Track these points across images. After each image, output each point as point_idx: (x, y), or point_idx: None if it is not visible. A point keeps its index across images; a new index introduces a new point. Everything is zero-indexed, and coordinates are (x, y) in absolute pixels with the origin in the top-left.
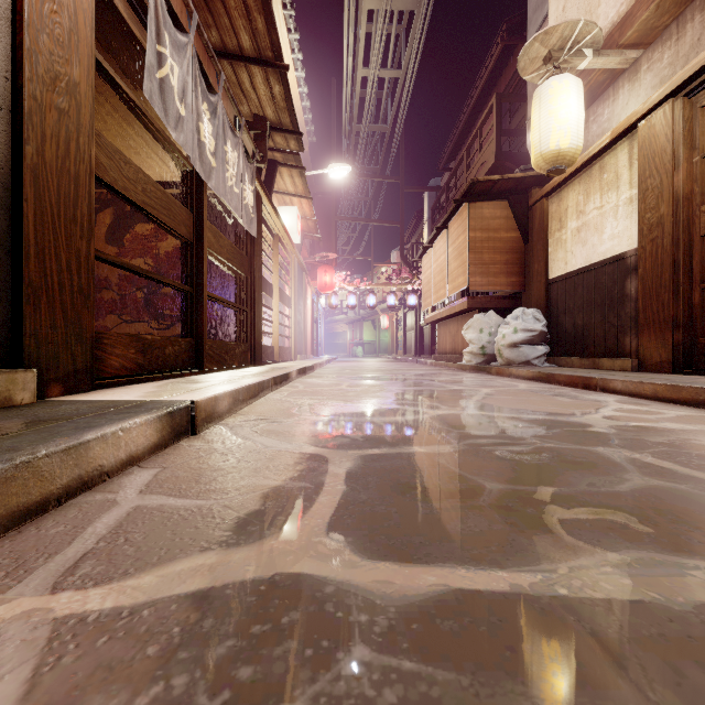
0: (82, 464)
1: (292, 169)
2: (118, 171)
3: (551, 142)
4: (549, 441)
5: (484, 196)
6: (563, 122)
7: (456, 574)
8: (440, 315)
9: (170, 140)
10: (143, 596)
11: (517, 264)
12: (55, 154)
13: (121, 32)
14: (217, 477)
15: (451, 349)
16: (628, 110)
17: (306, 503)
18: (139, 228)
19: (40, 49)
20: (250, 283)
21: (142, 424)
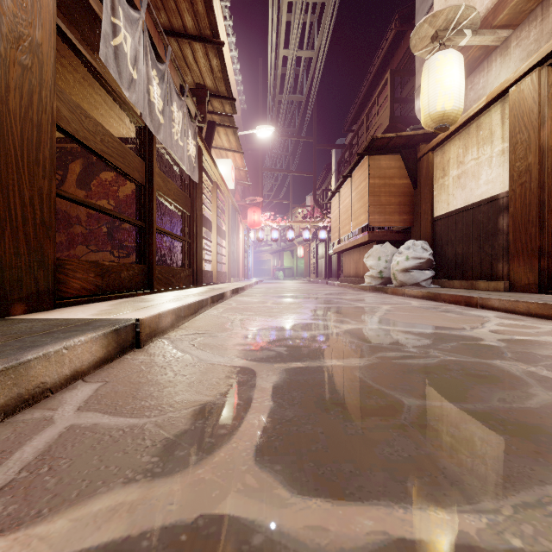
0: (21, 383)
1: (227, 128)
2: (79, 123)
3: (437, 105)
4: (450, 354)
5: (381, 150)
6: (447, 89)
7: (394, 516)
8: (345, 246)
9: (125, 100)
10: (48, 551)
11: (408, 205)
12: (19, 104)
13: (83, 9)
14: (153, 392)
15: (354, 273)
16: (500, 79)
17: (235, 422)
18: (103, 175)
19: (4, 10)
20: (193, 220)
21: (87, 341)
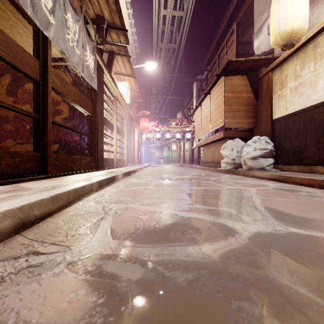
0: None
1: (123, 57)
2: None
3: (287, 24)
4: None
5: (233, 72)
6: (296, 11)
7: None
8: (205, 142)
9: None
10: None
11: (251, 112)
12: None
13: None
14: None
15: (211, 160)
16: None
17: None
18: (26, 86)
19: None
20: (94, 120)
21: None
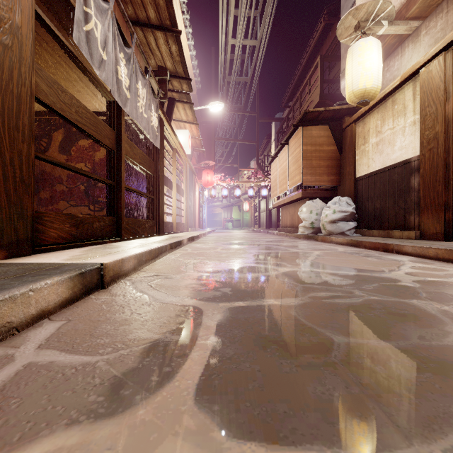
0: None
1: (185, 104)
2: (56, 96)
3: (360, 83)
4: (372, 294)
5: (312, 122)
6: (368, 70)
7: None
8: (283, 202)
9: (97, 78)
10: None
11: (334, 168)
12: None
13: (61, 0)
14: (109, 330)
15: (290, 224)
16: (412, 62)
17: (180, 360)
18: (81, 143)
19: None
20: (156, 180)
21: (54, 284)
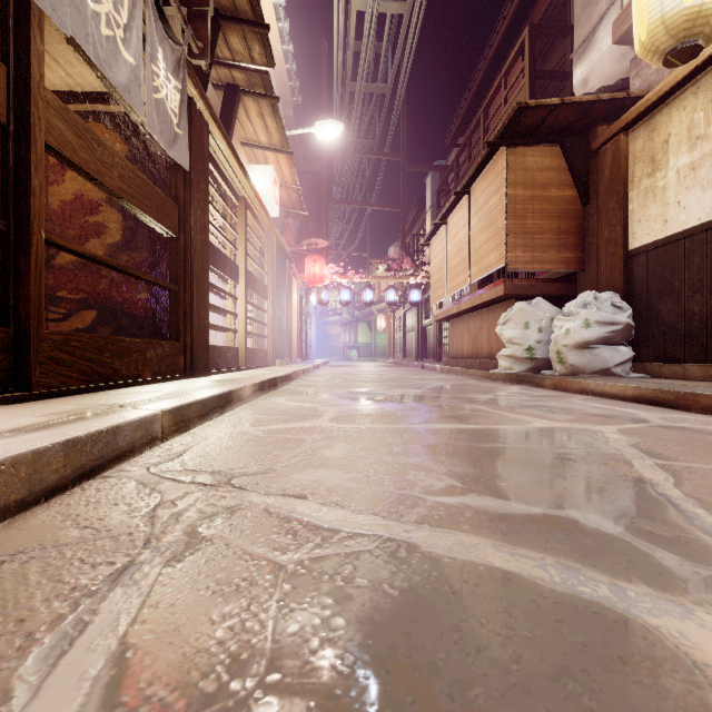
0: None
1: (261, 101)
2: None
3: None
4: None
5: (528, 138)
6: None
7: None
8: (456, 308)
9: None
10: None
11: (572, 234)
12: None
13: None
14: None
15: (470, 352)
16: None
17: None
18: None
19: None
20: (184, 248)
21: None
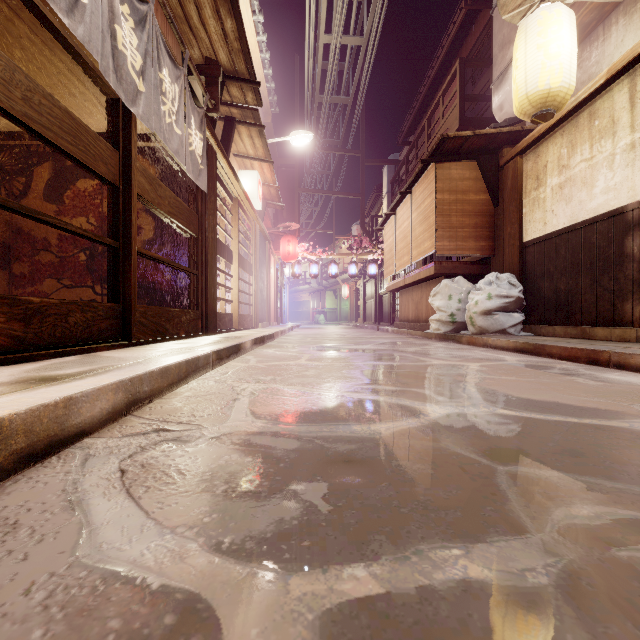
0: None
1: (251, 128)
2: None
3: (540, 81)
4: None
5: (452, 156)
6: (554, 57)
7: None
8: (403, 282)
9: (78, 48)
10: None
11: (486, 228)
12: None
13: None
14: None
15: (413, 317)
16: (624, 48)
17: None
18: (80, 184)
19: None
20: (201, 244)
21: None
